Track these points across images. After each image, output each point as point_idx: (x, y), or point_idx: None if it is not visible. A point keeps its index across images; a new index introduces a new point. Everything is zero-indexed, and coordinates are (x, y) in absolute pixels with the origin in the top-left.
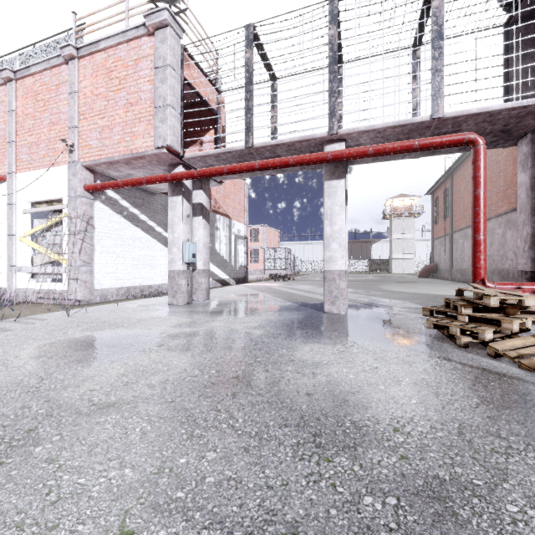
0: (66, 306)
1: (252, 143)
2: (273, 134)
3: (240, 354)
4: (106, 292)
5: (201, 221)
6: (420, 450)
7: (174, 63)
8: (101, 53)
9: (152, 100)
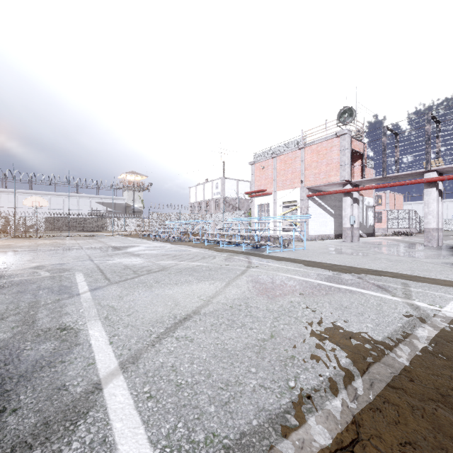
0: (313, 239)
1: (385, 175)
2: (396, 161)
3: (385, 249)
4: (312, 236)
5: (356, 206)
6: (424, 254)
7: (348, 146)
8: (315, 145)
9: (338, 162)
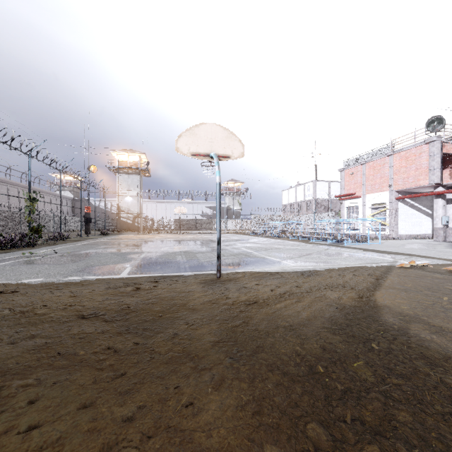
0: (398, 237)
1: None
2: None
3: None
4: (402, 236)
5: (451, 206)
6: None
7: (437, 152)
8: (403, 151)
9: (427, 167)
